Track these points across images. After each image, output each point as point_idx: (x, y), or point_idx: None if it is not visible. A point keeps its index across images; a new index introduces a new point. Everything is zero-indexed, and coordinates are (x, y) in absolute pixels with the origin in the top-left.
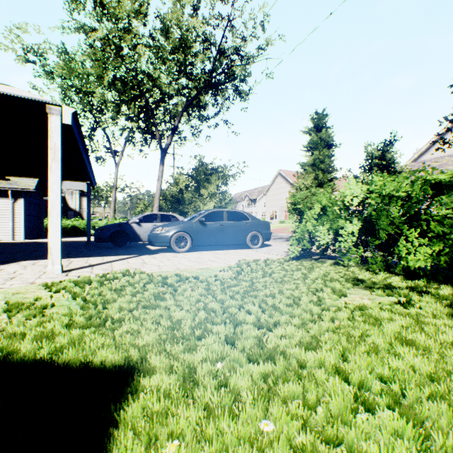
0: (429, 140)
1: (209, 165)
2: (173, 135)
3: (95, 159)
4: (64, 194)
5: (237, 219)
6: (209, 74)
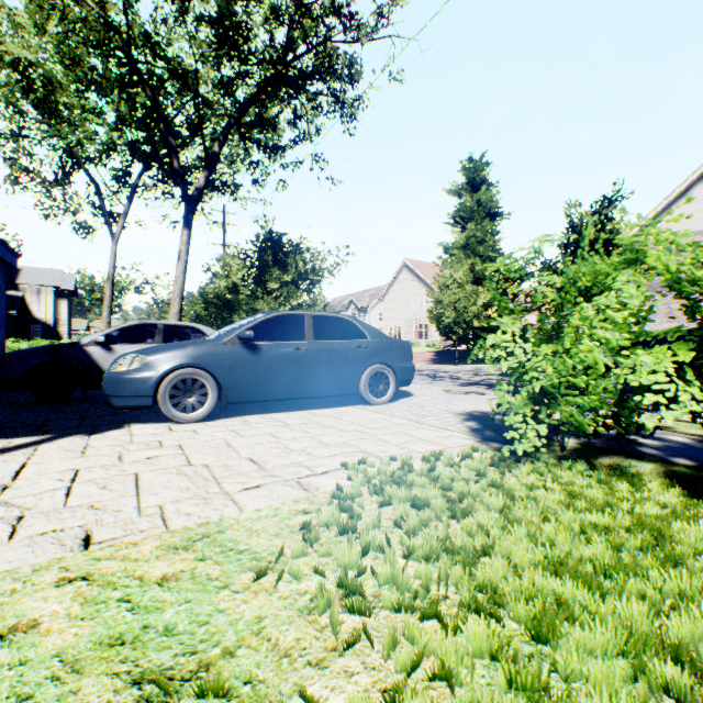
0: (651, 211)
1: (284, 236)
2: (209, 171)
3: (74, 227)
4: (21, 292)
5: (338, 336)
6: (282, 52)
